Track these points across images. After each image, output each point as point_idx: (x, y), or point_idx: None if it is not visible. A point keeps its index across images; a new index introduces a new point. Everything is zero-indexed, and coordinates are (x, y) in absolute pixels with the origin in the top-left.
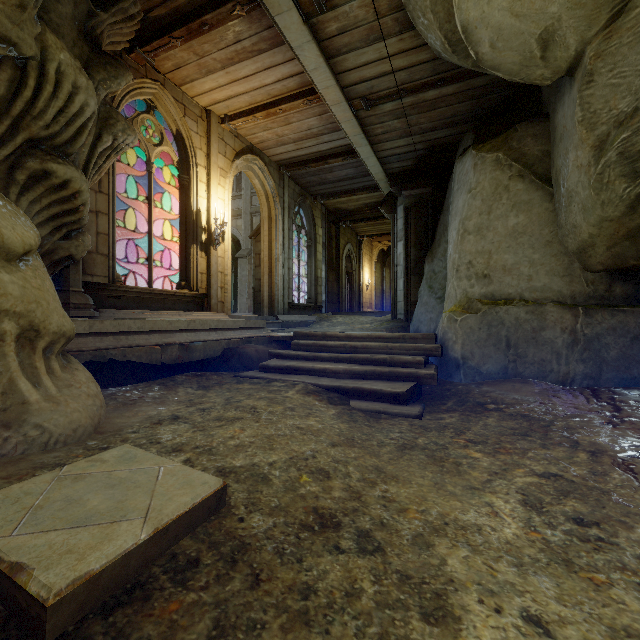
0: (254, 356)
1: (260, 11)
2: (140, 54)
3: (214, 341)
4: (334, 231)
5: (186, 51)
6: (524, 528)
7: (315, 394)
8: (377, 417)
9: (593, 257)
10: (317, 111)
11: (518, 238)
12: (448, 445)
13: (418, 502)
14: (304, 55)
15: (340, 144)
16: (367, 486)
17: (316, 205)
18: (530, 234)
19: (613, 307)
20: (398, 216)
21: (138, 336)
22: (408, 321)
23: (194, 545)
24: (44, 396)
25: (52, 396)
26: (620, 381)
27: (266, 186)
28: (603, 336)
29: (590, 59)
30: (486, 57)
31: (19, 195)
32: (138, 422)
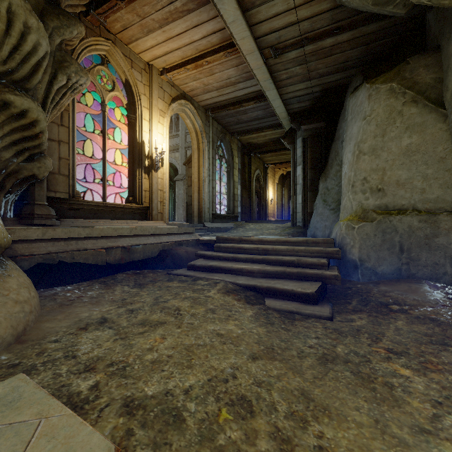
0: (184, 256)
1: None
2: (94, 16)
3: (152, 244)
4: (247, 160)
5: (130, 13)
6: None
7: (234, 293)
8: (291, 318)
9: None
10: (234, 63)
11: (411, 156)
12: (369, 356)
13: None
14: (224, 8)
15: (252, 90)
16: (297, 427)
17: (233, 140)
18: (423, 152)
19: None
20: (297, 146)
21: (87, 241)
22: (305, 227)
23: None
24: None
25: None
26: None
27: (195, 125)
28: None
29: None
30: None
31: None
32: (66, 327)
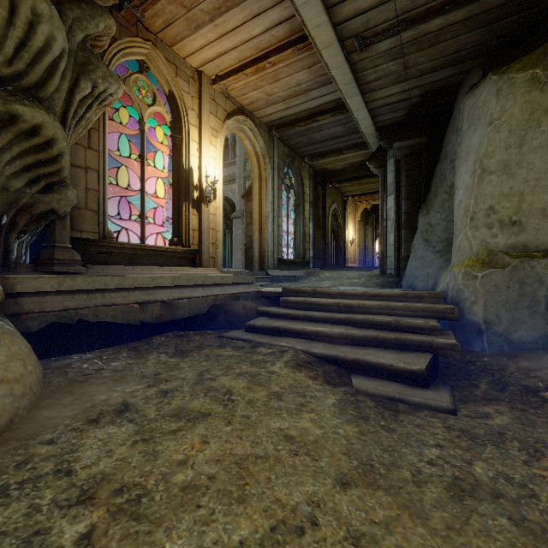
0: (241, 313)
1: None
2: (129, 10)
3: (200, 298)
4: (321, 191)
5: (174, 4)
6: None
7: (307, 367)
8: (393, 409)
9: None
10: (306, 63)
11: None
12: (532, 486)
13: None
14: None
15: (329, 99)
16: None
17: (304, 166)
18: None
19: None
20: (388, 170)
21: (116, 293)
22: (399, 276)
23: None
24: None
25: None
26: None
27: (256, 147)
28: None
29: None
30: None
31: None
32: (70, 417)
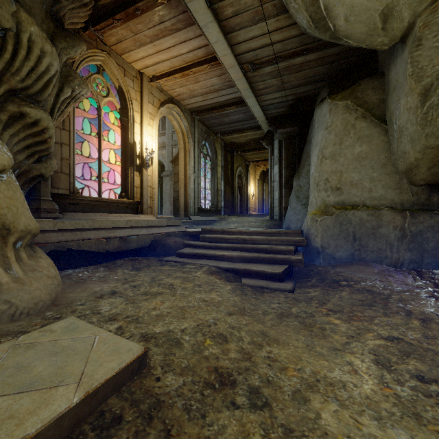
0: (173, 246)
1: (177, 0)
2: (92, 31)
3: (144, 235)
4: (229, 158)
5: (125, 29)
6: (379, 384)
7: (216, 274)
8: (261, 291)
9: (417, 175)
10: (218, 73)
11: (362, 161)
12: (314, 313)
13: (295, 361)
14: (208, 31)
15: (234, 96)
16: (255, 348)
17: (217, 140)
18: (370, 159)
19: (431, 211)
20: (274, 147)
21: (89, 232)
22: (281, 220)
23: (119, 403)
24: (13, 278)
25: (19, 278)
26: (437, 265)
27: (182, 126)
28: (424, 232)
29: (419, 28)
30: (341, 28)
31: (2, 130)
32: (85, 296)
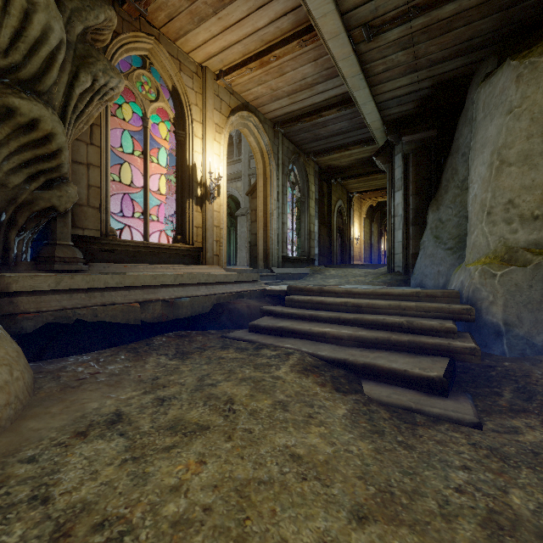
0: (245, 312)
1: None
2: (131, 3)
3: (203, 296)
4: (326, 188)
5: None
6: None
7: (314, 372)
8: (409, 421)
9: None
10: (312, 56)
11: None
12: None
13: None
14: None
15: (335, 94)
16: None
17: (309, 163)
18: None
19: None
20: (395, 165)
21: (116, 292)
22: (407, 274)
23: None
24: None
25: None
26: None
27: (261, 143)
28: None
29: None
30: None
31: None
32: (57, 429)
